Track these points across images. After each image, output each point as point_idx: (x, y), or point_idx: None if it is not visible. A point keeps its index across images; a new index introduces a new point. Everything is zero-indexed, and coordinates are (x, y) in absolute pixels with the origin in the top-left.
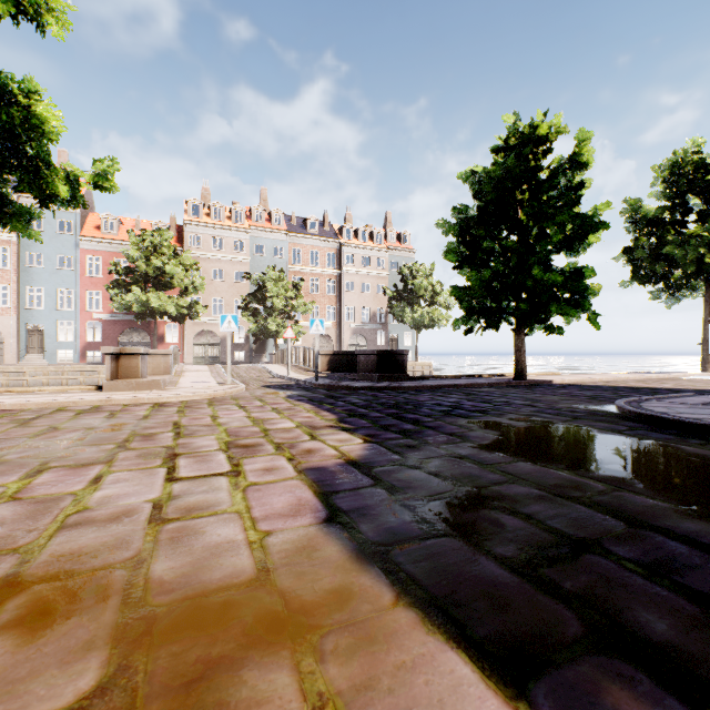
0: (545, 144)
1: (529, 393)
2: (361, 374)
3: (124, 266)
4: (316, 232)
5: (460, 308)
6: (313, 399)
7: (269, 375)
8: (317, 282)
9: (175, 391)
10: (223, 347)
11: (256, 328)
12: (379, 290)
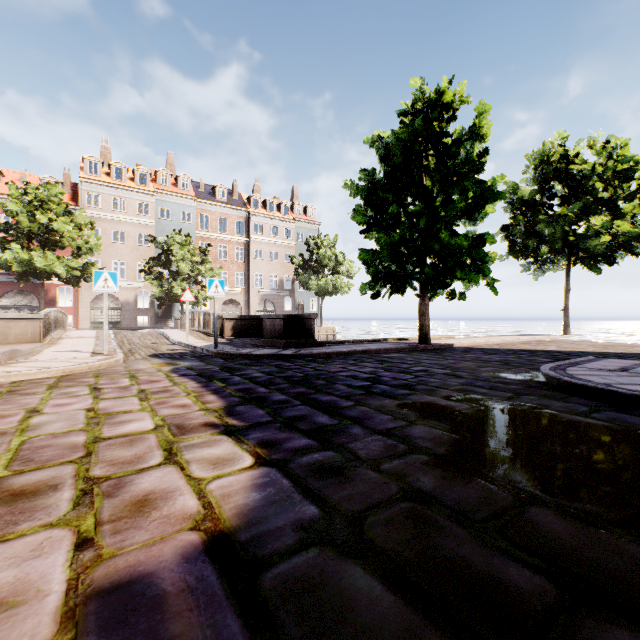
0: (448, 113)
1: (441, 358)
2: (266, 340)
3: (4, 222)
4: (225, 200)
5: (368, 273)
6: (203, 374)
7: (166, 341)
8: (226, 249)
9: (17, 366)
10: (125, 312)
11: (160, 293)
12: (287, 258)
